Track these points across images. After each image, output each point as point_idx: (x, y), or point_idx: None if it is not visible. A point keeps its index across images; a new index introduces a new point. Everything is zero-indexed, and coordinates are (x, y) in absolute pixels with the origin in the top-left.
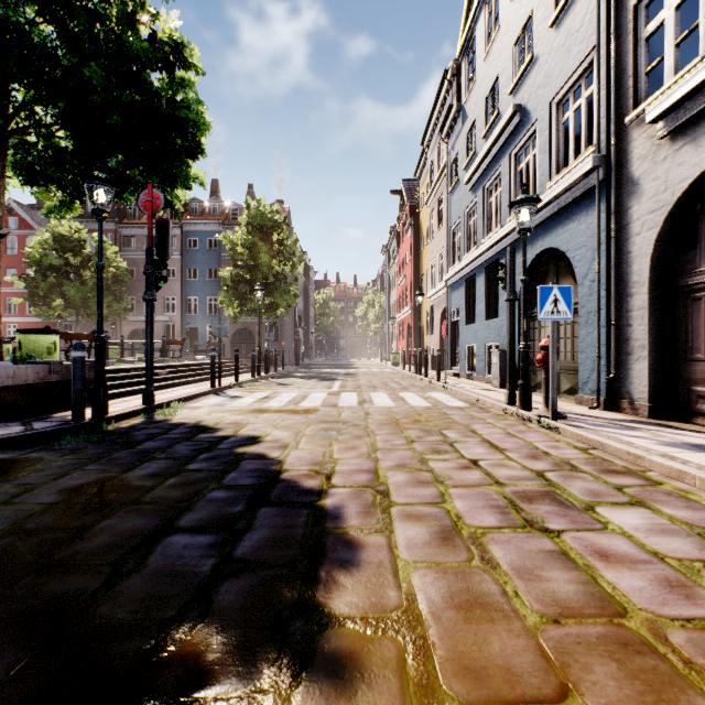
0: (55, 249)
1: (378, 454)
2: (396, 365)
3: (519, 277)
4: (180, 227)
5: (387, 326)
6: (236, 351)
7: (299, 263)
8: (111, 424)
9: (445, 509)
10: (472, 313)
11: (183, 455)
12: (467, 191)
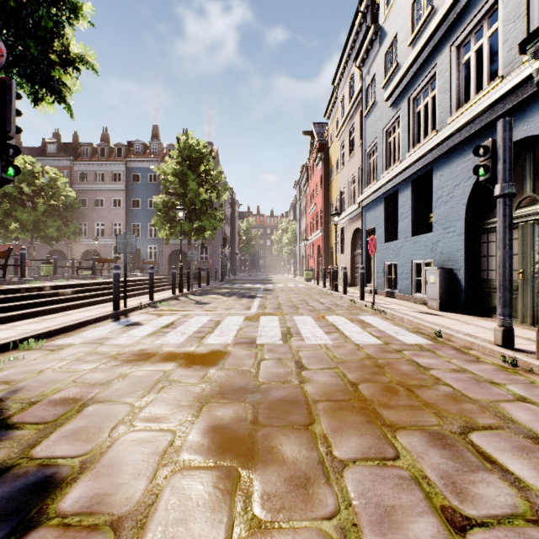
0: None
1: None
2: (308, 280)
3: (467, 182)
4: (125, 164)
5: (298, 248)
6: (150, 269)
7: (223, 191)
8: None
9: None
10: (390, 231)
11: None
12: (386, 108)
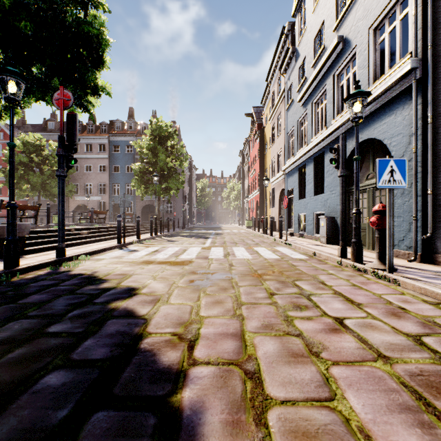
0: (24, 151)
1: (243, 310)
2: (248, 228)
3: None
4: (108, 138)
5: (242, 203)
6: (138, 218)
7: (184, 161)
8: (19, 275)
9: (341, 415)
10: (302, 191)
11: (55, 311)
12: (299, 106)
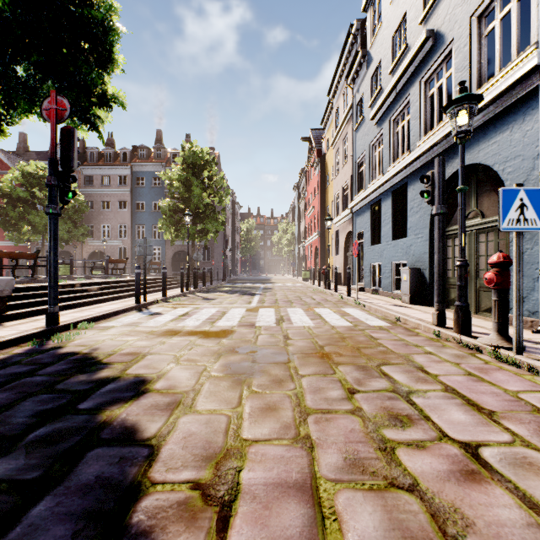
0: (24, 184)
1: (310, 426)
2: (306, 280)
3: None
4: (130, 168)
5: (297, 249)
6: (163, 269)
7: (225, 196)
8: None
9: None
10: (376, 235)
11: (8, 429)
12: (372, 125)
